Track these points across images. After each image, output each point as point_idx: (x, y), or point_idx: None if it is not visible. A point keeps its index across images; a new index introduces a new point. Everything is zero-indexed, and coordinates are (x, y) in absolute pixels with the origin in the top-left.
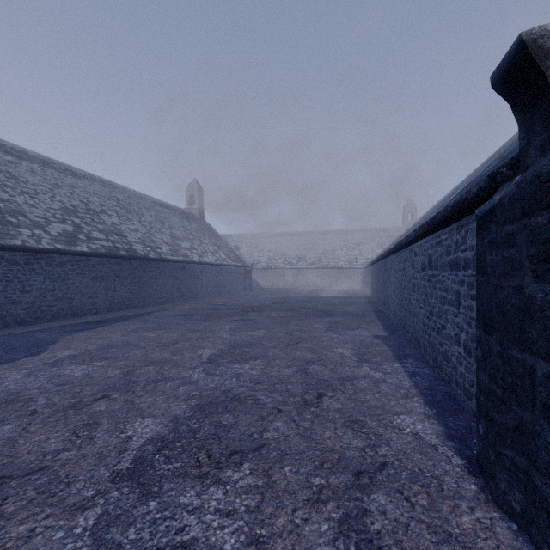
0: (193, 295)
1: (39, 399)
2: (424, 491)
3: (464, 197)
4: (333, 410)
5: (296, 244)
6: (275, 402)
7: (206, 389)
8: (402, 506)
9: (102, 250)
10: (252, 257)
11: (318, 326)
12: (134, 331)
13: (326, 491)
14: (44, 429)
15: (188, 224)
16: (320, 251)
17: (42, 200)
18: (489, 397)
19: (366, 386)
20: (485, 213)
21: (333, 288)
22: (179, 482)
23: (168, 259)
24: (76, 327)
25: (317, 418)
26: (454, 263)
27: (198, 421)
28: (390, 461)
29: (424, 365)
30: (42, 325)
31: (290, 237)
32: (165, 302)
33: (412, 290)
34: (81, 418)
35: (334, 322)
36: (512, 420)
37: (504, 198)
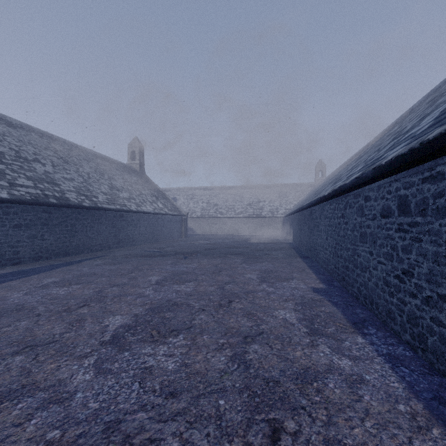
0: (131, 241)
1: None
2: None
3: None
4: None
5: (226, 196)
6: None
7: (79, 420)
8: None
9: (27, 197)
10: (188, 207)
11: (250, 277)
12: (44, 286)
13: None
14: None
15: (128, 177)
16: (246, 202)
17: None
18: None
19: (341, 395)
20: None
21: (257, 234)
22: None
23: (104, 207)
24: None
25: None
26: None
27: None
28: None
29: (396, 339)
30: None
31: (221, 191)
32: (101, 249)
33: (359, 240)
34: None
35: (266, 271)
36: None
37: None
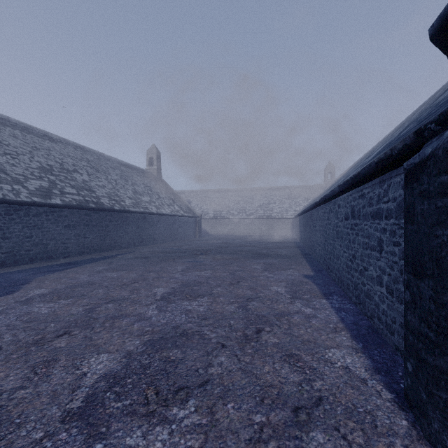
0: (152, 240)
1: (6, 336)
2: (360, 427)
3: (388, 153)
4: (271, 344)
5: (237, 198)
6: (219, 337)
7: (158, 325)
8: (340, 445)
9: (74, 203)
10: (201, 209)
11: (256, 267)
12: (99, 272)
13: (267, 429)
14: (5, 366)
15: (148, 182)
16: (257, 204)
17: (22, 160)
18: (420, 338)
19: (299, 321)
20: (415, 166)
21: (267, 234)
22: (126, 421)
23: (131, 210)
24: (50, 269)
25: (257, 352)
26: (376, 213)
27: (149, 357)
28: (325, 396)
29: (348, 301)
30: (20, 266)
31: (233, 193)
32: (128, 247)
33: (335, 237)
34: (41, 355)
35: (269, 263)
36: (447, 364)
37: (437, 150)
